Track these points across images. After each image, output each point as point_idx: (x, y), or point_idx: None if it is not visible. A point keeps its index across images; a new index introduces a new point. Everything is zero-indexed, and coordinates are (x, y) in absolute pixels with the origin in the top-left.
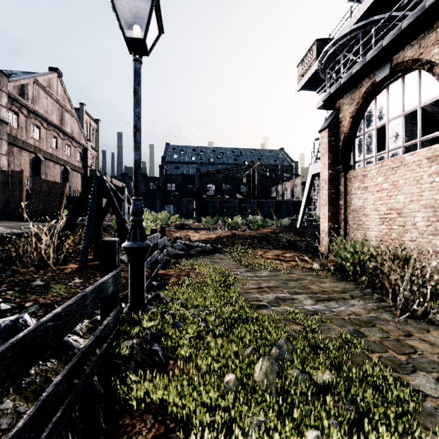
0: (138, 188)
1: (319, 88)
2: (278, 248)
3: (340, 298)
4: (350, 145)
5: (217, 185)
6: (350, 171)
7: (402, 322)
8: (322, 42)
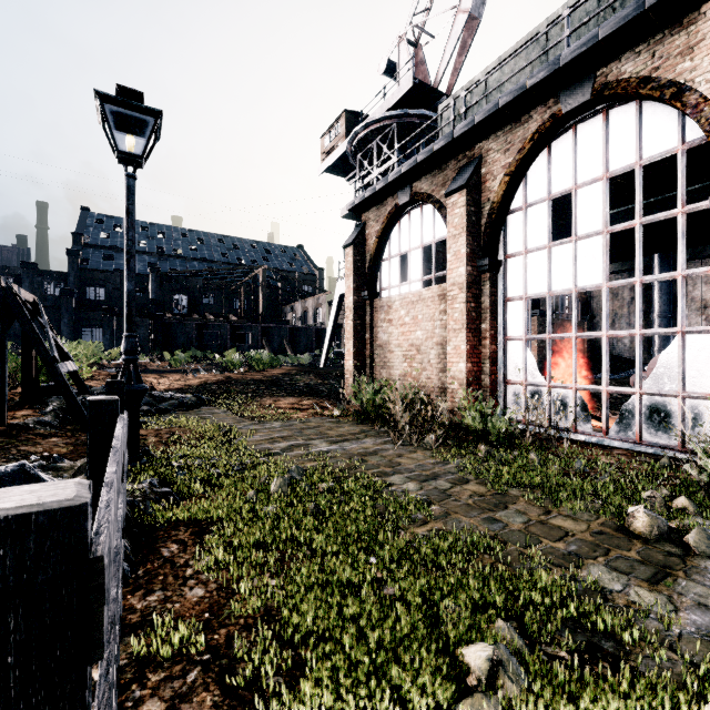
0: (133, 324)
1: (350, 175)
2: (294, 395)
3: (355, 439)
4: (377, 268)
5: (193, 297)
6: (377, 299)
7: (400, 449)
8: (353, 115)
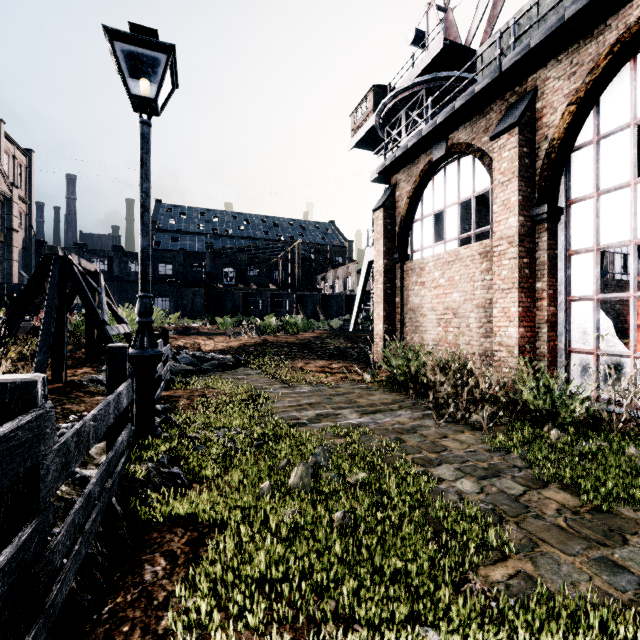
0: (147, 283)
1: (378, 148)
2: (324, 358)
3: (388, 410)
4: (408, 230)
5: (240, 269)
6: (408, 262)
7: (443, 427)
8: (381, 89)
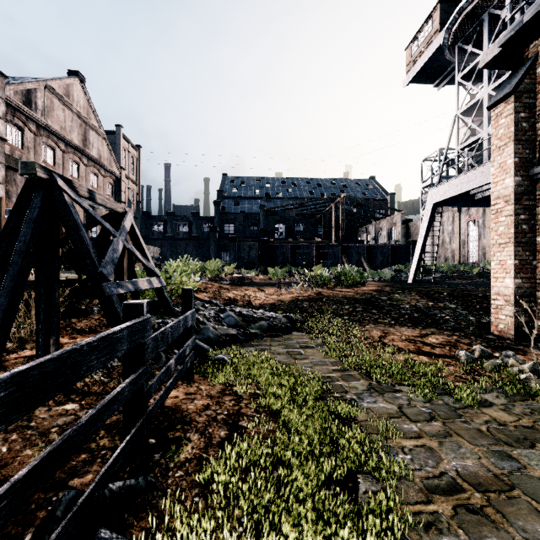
0: None
1: (440, 78)
2: (405, 323)
3: None
4: None
5: (288, 225)
6: None
7: None
8: (448, 4)
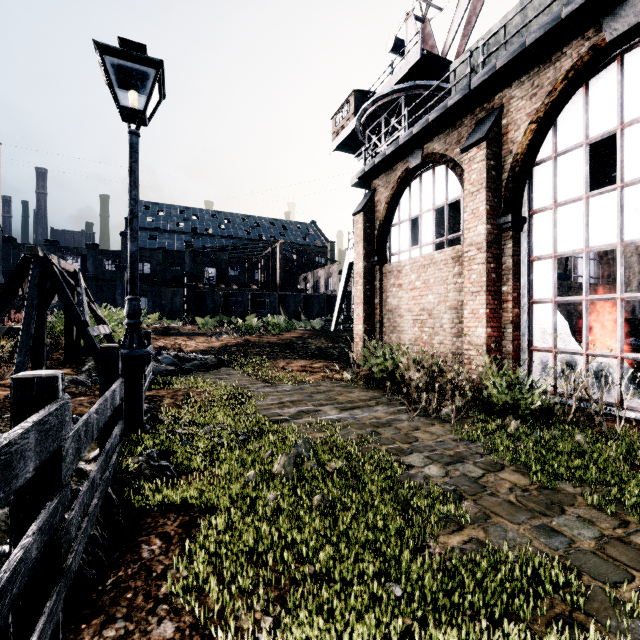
0: (136, 286)
1: (359, 151)
2: (306, 358)
3: (366, 406)
4: (386, 234)
5: (221, 269)
6: (386, 264)
7: (416, 420)
8: (362, 94)
